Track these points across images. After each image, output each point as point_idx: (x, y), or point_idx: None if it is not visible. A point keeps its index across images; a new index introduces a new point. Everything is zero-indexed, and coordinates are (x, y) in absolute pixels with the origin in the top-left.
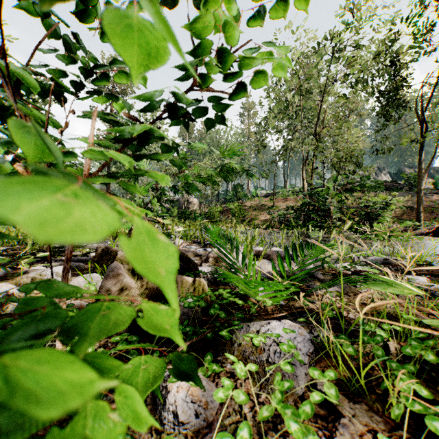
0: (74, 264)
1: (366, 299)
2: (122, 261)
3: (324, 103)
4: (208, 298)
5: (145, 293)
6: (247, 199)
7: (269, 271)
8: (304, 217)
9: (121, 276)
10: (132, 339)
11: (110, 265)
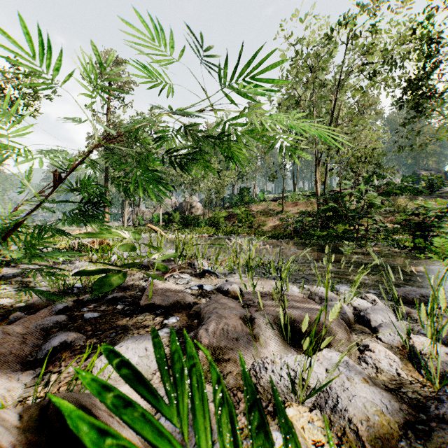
0: None
1: None
2: None
3: (338, 100)
4: None
5: None
6: (254, 204)
7: None
8: (321, 225)
9: None
10: None
11: None
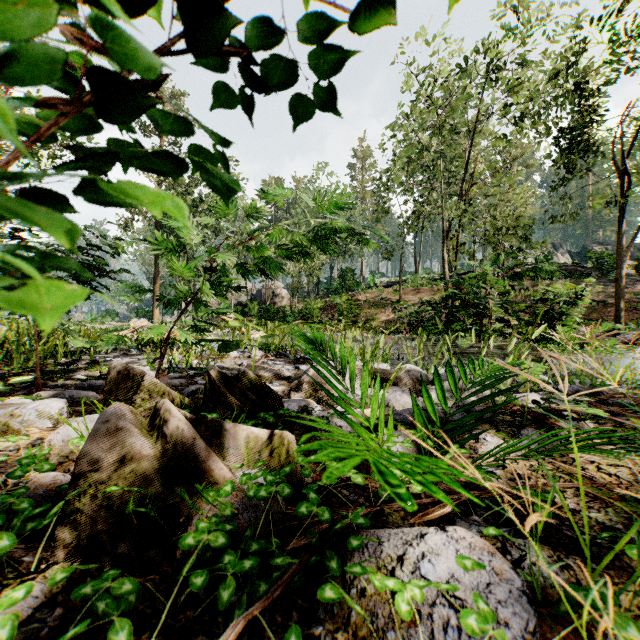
0: (79, 394)
1: (586, 464)
2: (151, 392)
3: (475, 149)
4: (298, 467)
5: (169, 467)
6: (360, 291)
7: (406, 409)
8: (446, 317)
9: (123, 432)
10: (122, 589)
11: (105, 410)
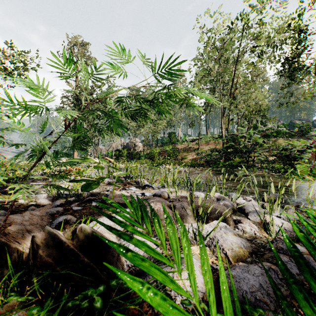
0: None
1: None
2: None
3: (237, 71)
4: None
5: None
6: (178, 143)
7: (245, 267)
8: (225, 157)
9: None
10: None
11: None
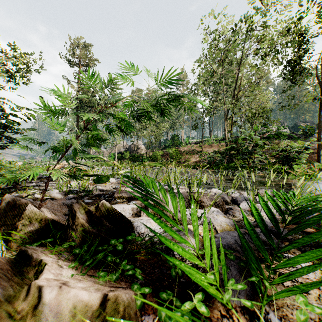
0: None
1: None
2: (31, 219)
3: (241, 73)
4: None
5: None
6: (181, 146)
7: (227, 232)
8: (227, 159)
9: None
10: None
11: None
